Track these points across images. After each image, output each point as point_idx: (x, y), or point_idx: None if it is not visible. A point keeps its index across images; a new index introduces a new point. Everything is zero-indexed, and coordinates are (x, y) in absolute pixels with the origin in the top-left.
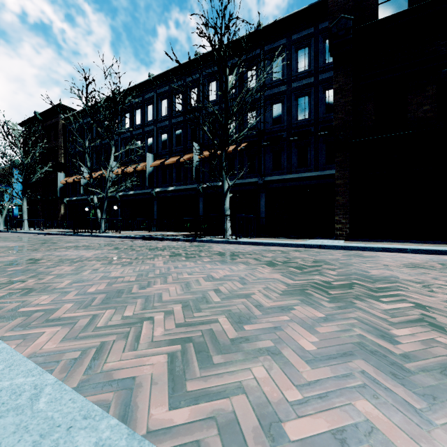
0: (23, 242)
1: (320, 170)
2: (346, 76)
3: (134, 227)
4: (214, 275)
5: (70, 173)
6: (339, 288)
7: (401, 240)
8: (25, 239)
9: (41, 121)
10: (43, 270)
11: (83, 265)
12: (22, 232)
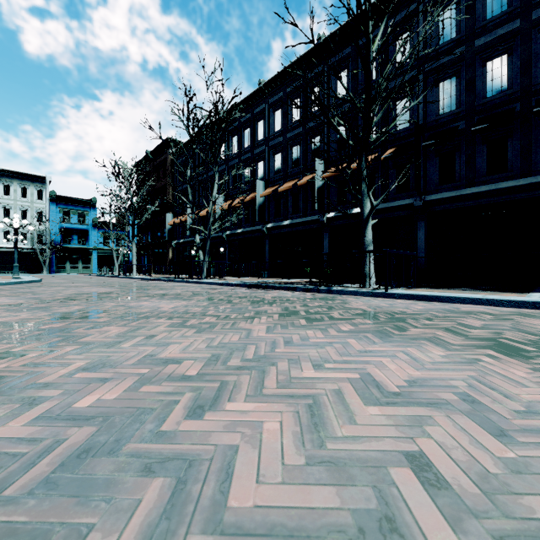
0: (117, 288)
1: (535, 174)
2: None
3: (242, 272)
4: (377, 376)
5: (177, 213)
6: None
7: None
8: (124, 284)
9: (152, 160)
10: (80, 332)
11: (142, 326)
12: (130, 278)
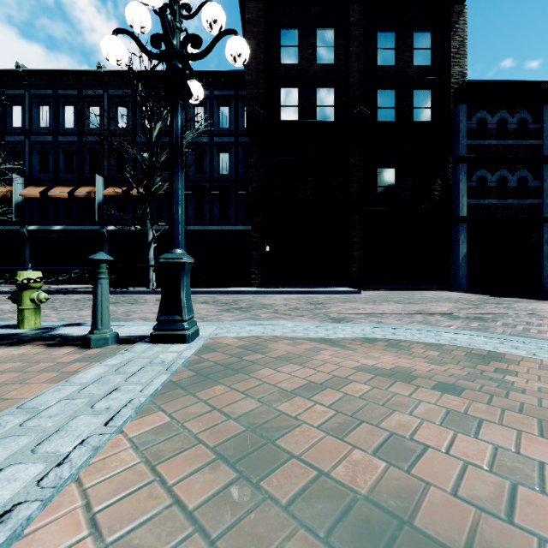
0: None
1: (240, 224)
2: (258, 154)
3: None
4: None
5: None
6: (246, 308)
7: (294, 286)
8: None
9: None
10: None
11: None
12: None
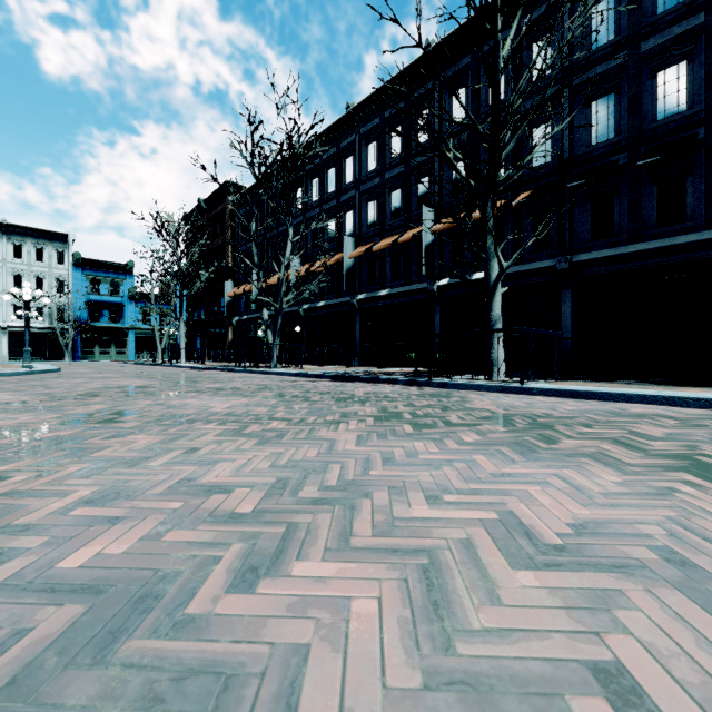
0: (158, 380)
1: None
2: None
3: (325, 359)
4: (525, 516)
5: (239, 281)
6: None
7: None
8: (168, 375)
9: (206, 211)
10: (95, 443)
11: (182, 434)
12: (177, 366)
